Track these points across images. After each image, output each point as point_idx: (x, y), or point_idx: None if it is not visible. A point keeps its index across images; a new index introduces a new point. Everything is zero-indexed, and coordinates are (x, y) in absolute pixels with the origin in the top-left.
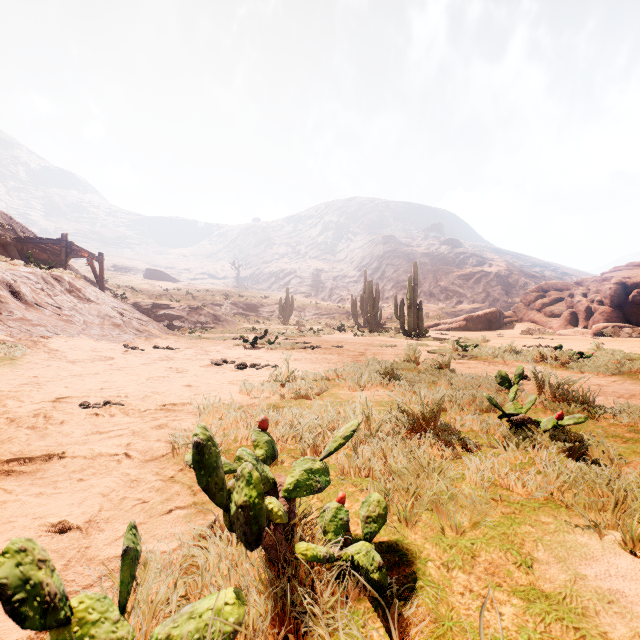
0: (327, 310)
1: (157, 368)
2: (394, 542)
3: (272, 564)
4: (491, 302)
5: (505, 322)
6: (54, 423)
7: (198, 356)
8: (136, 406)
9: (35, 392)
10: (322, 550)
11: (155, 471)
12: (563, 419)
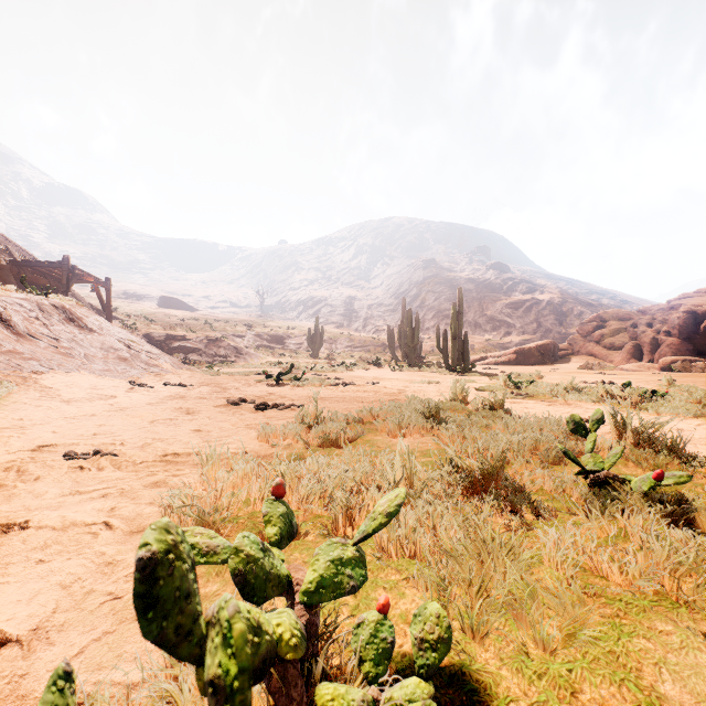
0: (361, 342)
1: (164, 409)
2: (458, 669)
3: None
4: (543, 333)
5: (560, 355)
6: (27, 479)
7: (214, 394)
8: (131, 457)
9: (15, 438)
10: (356, 696)
11: None
12: (663, 479)
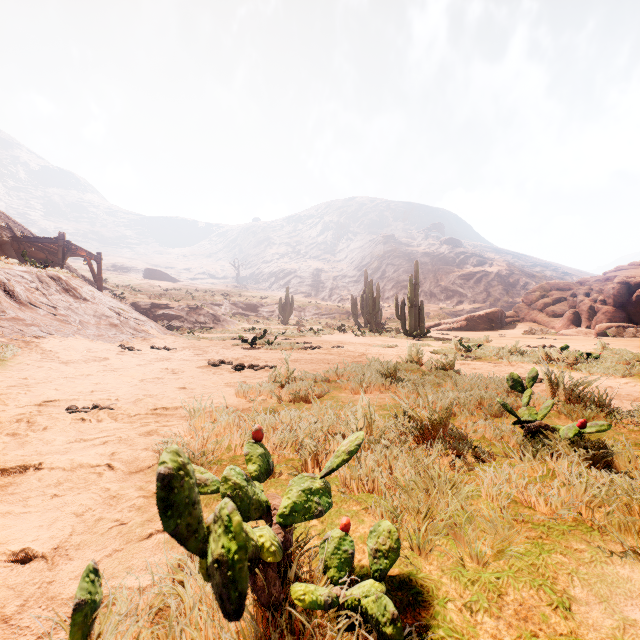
0: (327, 310)
1: (152, 369)
2: (407, 576)
3: (263, 608)
4: (492, 302)
5: (506, 322)
6: (36, 429)
7: (195, 357)
8: (126, 410)
9: (22, 395)
10: (323, 593)
11: (139, 485)
12: (586, 427)
